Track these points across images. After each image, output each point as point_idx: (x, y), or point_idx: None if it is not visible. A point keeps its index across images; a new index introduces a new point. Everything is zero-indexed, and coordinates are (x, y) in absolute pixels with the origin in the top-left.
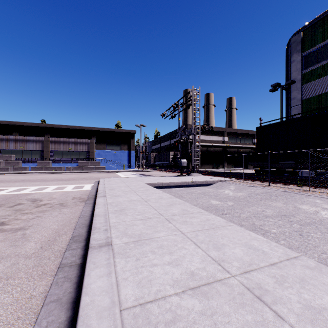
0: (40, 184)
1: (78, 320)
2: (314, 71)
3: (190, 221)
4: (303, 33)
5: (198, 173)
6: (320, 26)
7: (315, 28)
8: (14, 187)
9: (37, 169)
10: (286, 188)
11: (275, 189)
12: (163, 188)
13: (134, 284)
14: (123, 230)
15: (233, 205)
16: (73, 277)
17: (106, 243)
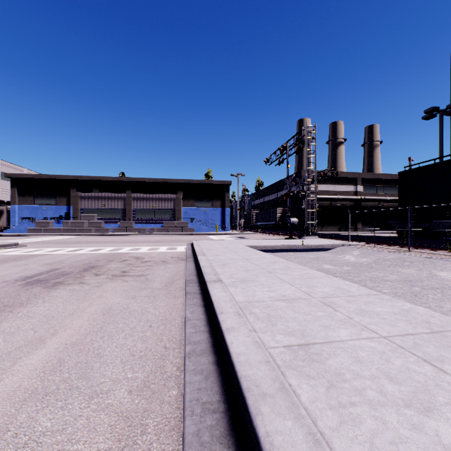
0: (131, 245)
1: (214, 302)
2: None
3: (290, 273)
4: None
5: (313, 236)
6: None
7: None
8: (109, 247)
9: (119, 231)
10: (431, 254)
11: (415, 255)
12: (267, 252)
13: (243, 296)
14: (229, 276)
15: (349, 270)
16: (198, 297)
17: (218, 280)
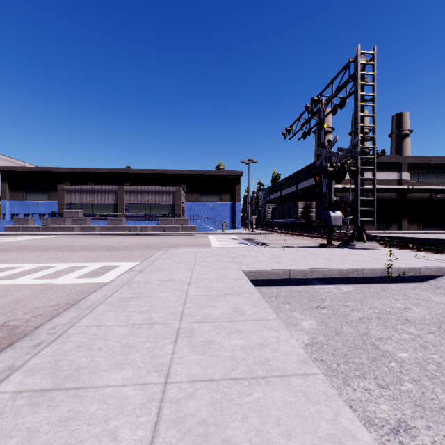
0: (59, 257)
1: None
2: None
3: None
4: None
5: (371, 243)
6: None
7: None
8: (5, 263)
9: (107, 230)
10: None
11: None
12: (292, 282)
13: None
14: None
15: None
16: None
17: None
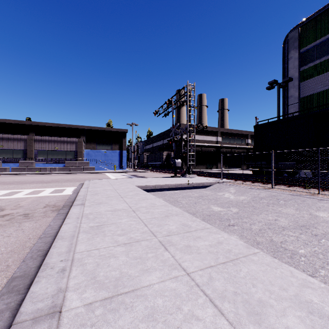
0: (14, 187)
1: None
2: (312, 68)
3: (195, 245)
4: (301, 28)
5: (193, 174)
6: (318, 22)
7: (313, 24)
8: None
9: (18, 170)
10: (291, 190)
11: (280, 192)
12: (156, 191)
13: None
14: (92, 270)
15: (238, 212)
16: None
17: (49, 310)
